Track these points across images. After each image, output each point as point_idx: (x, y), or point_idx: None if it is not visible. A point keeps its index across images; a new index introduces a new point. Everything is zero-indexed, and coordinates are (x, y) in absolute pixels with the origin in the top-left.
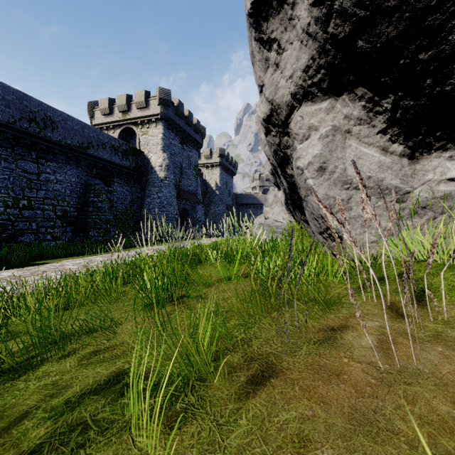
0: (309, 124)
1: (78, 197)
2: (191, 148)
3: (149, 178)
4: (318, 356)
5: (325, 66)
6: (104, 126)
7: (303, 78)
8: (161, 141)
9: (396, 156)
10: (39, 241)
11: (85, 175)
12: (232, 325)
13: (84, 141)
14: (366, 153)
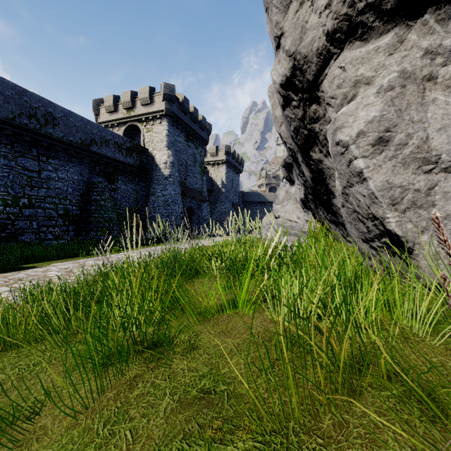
0: (356, 76)
1: (81, 196)
2: (197, 145)
3: (154, 176)
4: None
5: None
6: (109, 124)
7: (350, 1)
8: (166, 138)
9: None
10: (40, 240)
11: (88, 173)
12: None
13: (86, 137)
14: None
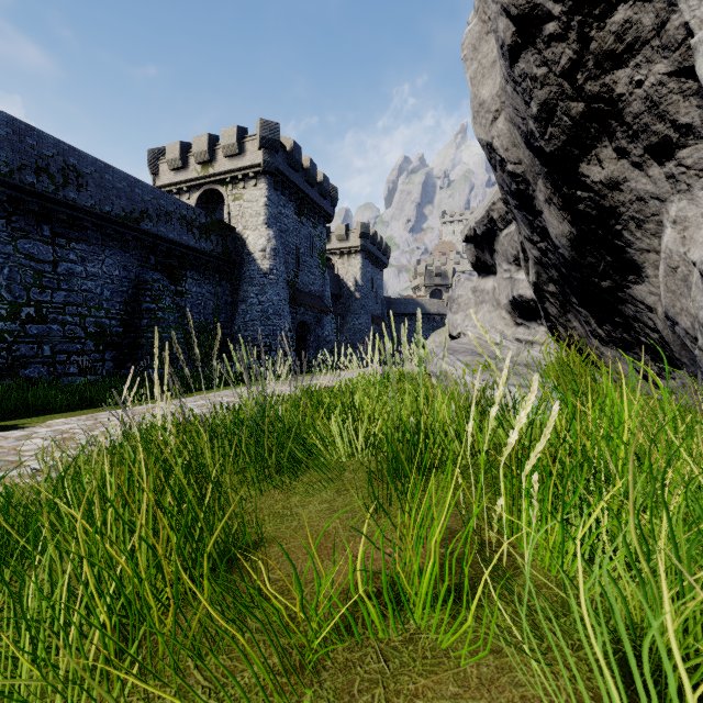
0: None
1: (125, 303)
2: (314, 223)
3: (245, 271)
4: None
5: None
6: (173, 189)
7: None
8: (264, 210)
9: None
10: (56, 376)
11: (137, 266)
12: None
13: (134, 208)
14: None
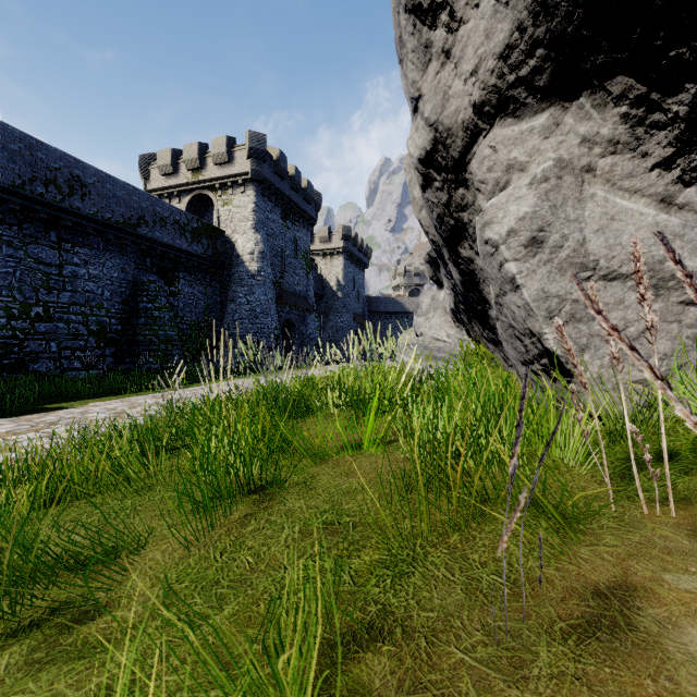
0: (508, 159)
1: (123, 303)
2: (299, 226)
3: (234, 273)
4: (585, 688)
5: (545, 40)
6: (164, 193)
7: (499, 71)
8: (252, 215)
9: (691, 212)
10: (62, 370)
11: (134, 268)
12: (365, 563)
13: (132, 214)
14: (627, 208)
